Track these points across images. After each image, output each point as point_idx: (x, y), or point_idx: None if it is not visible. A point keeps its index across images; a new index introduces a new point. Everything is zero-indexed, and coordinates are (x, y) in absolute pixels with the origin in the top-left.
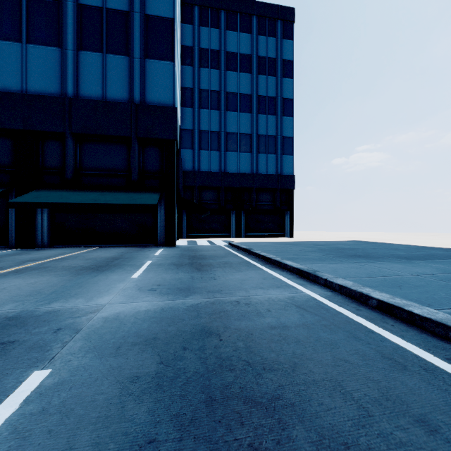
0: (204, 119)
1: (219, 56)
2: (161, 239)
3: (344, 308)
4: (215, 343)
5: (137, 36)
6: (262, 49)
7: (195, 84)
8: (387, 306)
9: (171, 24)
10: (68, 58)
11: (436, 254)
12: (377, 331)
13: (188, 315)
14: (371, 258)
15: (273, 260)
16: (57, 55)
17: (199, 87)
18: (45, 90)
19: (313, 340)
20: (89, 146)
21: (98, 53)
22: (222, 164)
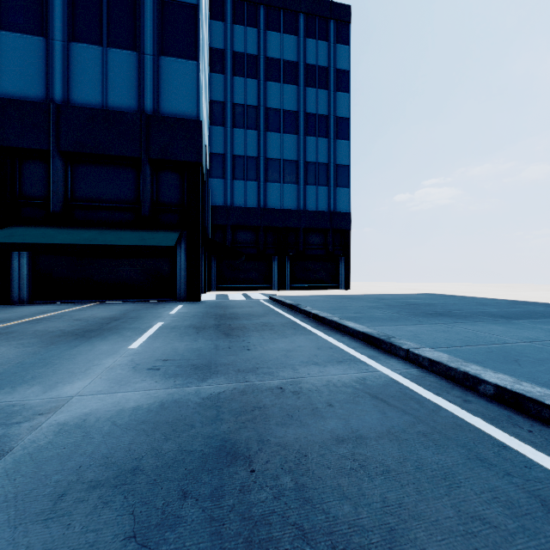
0: (239, 141)
1: (257, 63)
2: (181, 292)
3: (445, 398)
4: (242, 479)
5: (148, 25)
6: (311, 55)
7: (227, 96)
8: (512, 396)
9: (194, 11)
10: (55, 52)
11: (538, 311)
12: (511, 445)
13: (201, 416)
14: (457, 318)
15: (328, 320)
16: (40, 47)
17: (233, 101)
18: (23, 93)
19: (413, 468)
20: (84, 170)
21: (96, 47)
22: (261, 198)
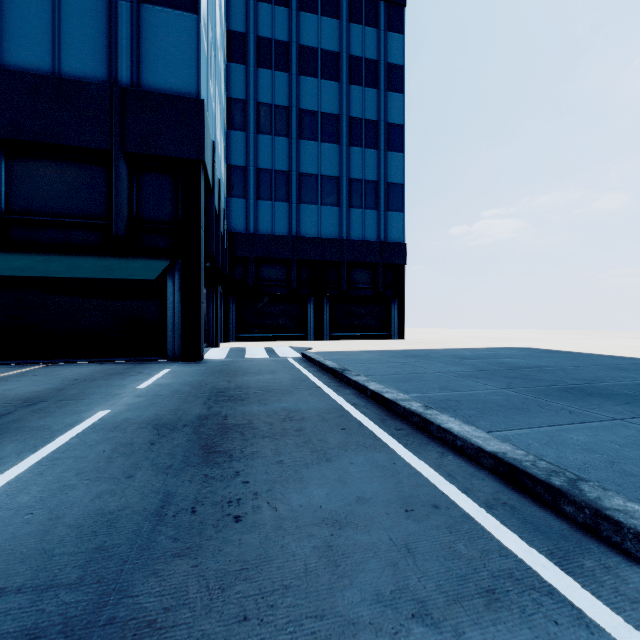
0: (265, 150)
1: (288, 52)
2: (174, 347)
3: None
4: None
5: None
6: (356, 45)
7: (250, 93)
8: None
9: None
10: None
11: None
12: None
13: None
14: (624, 401)
15: (403, 409)
16: None
17: (257, 99)
18: None
19: None
20: (26, 167)
21: None
22: (293, 223)
